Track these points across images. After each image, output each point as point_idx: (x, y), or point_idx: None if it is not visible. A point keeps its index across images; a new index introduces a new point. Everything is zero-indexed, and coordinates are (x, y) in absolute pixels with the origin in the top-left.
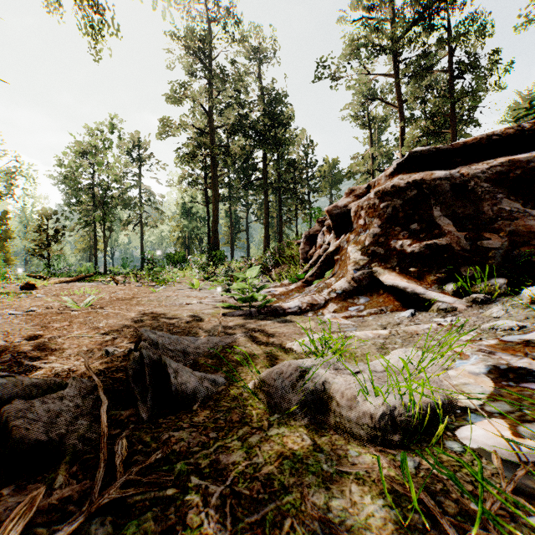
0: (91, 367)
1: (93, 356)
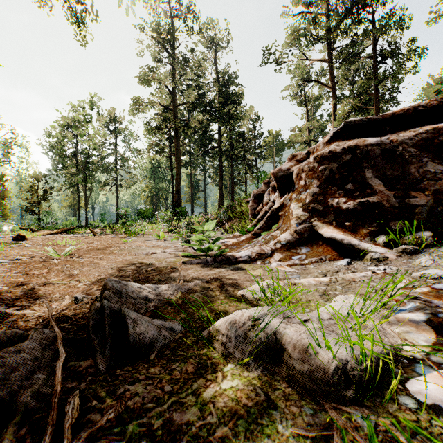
0: (60, 314)
1: (63, 303)
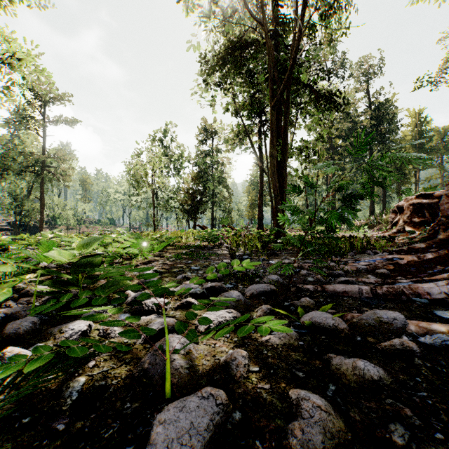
0: None
1: None
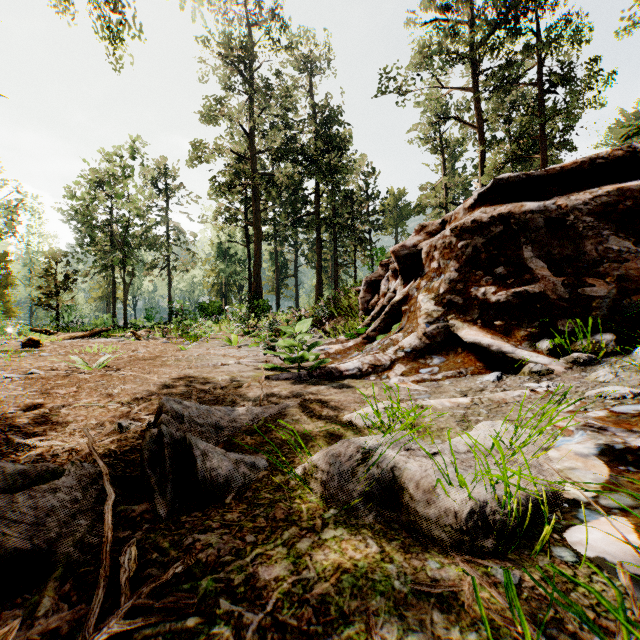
0: (99, 446)
1: (103, 431)
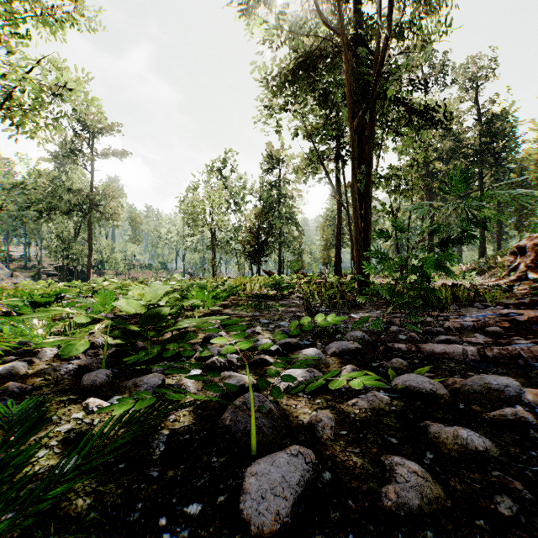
0: None
1: None
